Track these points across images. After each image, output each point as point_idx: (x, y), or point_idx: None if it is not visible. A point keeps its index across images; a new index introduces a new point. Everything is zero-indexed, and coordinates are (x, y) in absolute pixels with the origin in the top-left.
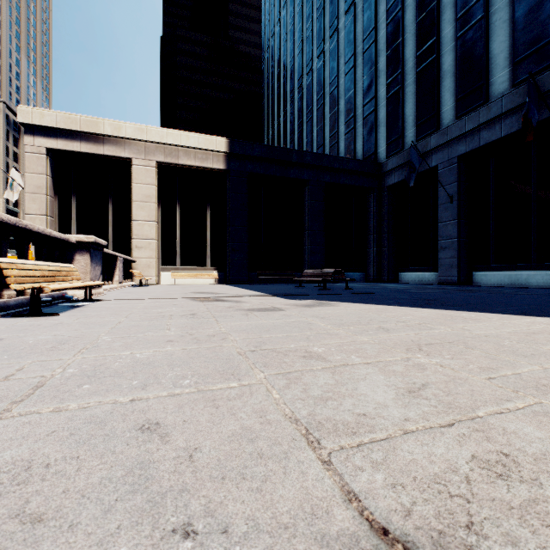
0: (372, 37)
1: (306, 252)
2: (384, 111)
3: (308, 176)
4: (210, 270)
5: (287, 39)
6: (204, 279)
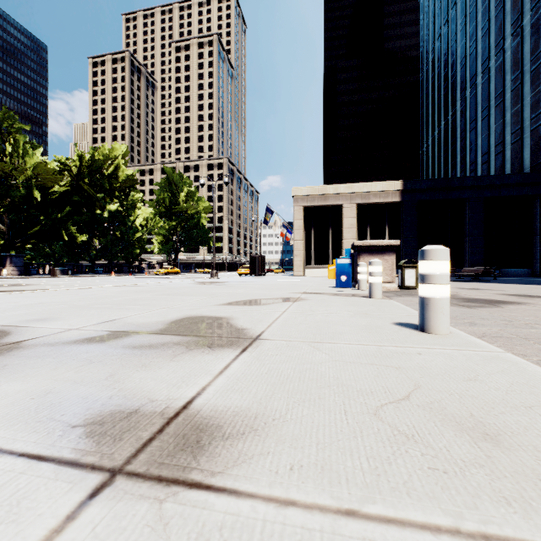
0: (539, 58)
1: (466, 253)
2: None
3: (468, 195)
4: None
5: (448, 53)
6: None
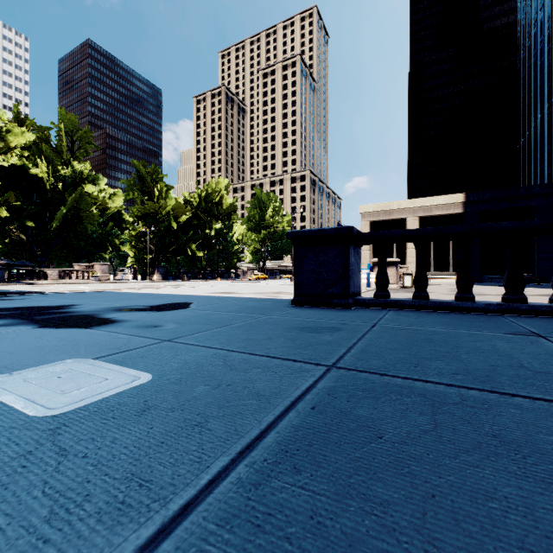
0: None
1: (535, 259)
2: None
3: (536, 203)
4: (452, 274)
5: (544, 41)
6: (448, 279)
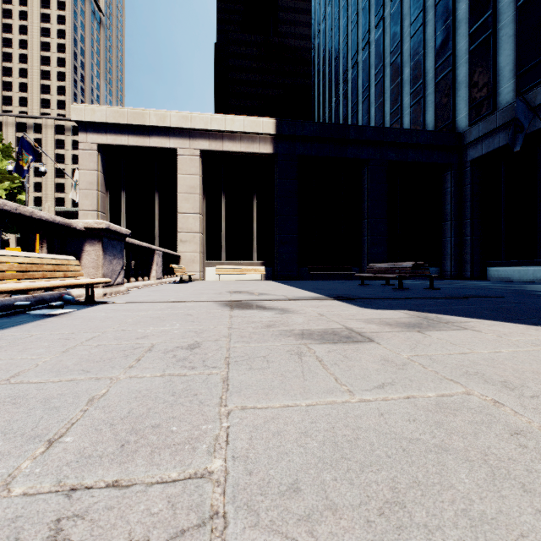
0: None
1: (365, 243)
2: (466, 68)
3: (367, 155)
4: (257, 265)
5: (339, 17)
6: (251, 275)
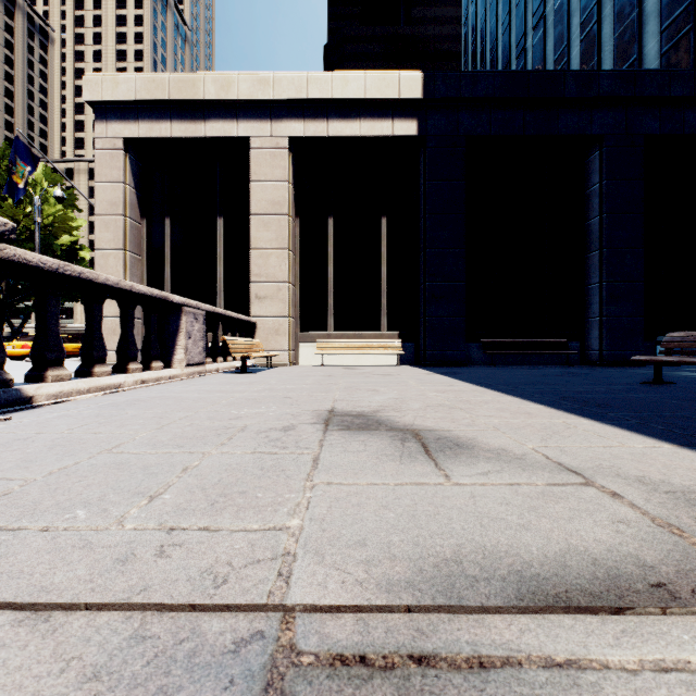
0: None
1: (594, 297)
2: None
3: (601, 127)
4: (388, 338)
5: None
6: (377, 356)
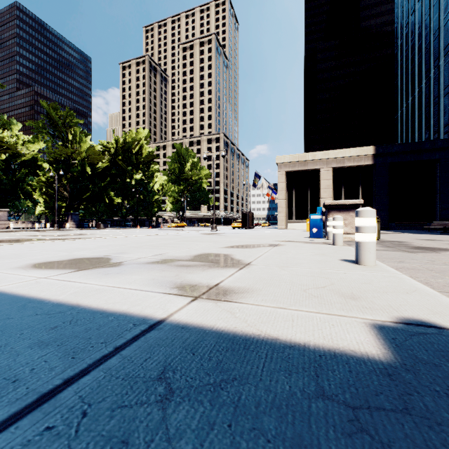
0: None
1: (437, 208)
2: None
3: (439, 156)
4: None
5: (422, 27)
6: None
